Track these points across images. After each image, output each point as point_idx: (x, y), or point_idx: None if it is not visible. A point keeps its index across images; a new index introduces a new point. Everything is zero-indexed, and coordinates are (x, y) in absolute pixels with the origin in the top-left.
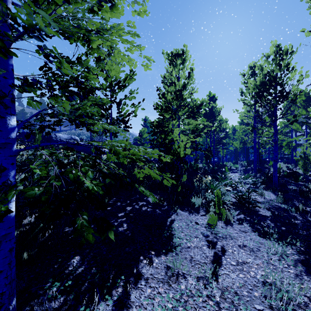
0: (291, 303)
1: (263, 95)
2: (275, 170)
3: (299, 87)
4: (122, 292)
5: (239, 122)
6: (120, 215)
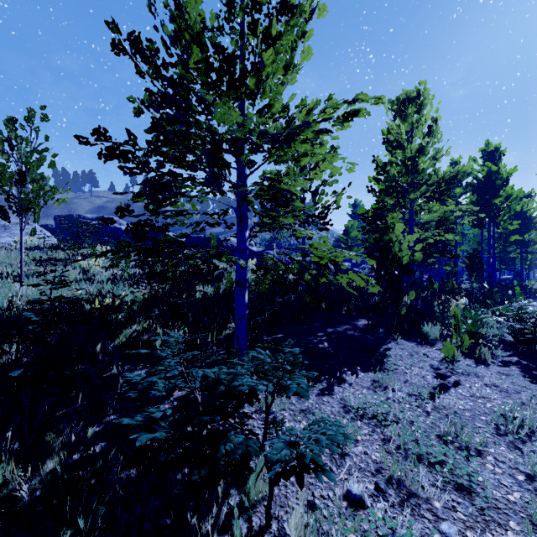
0: (525, 428)
1: None
2: None
3: None
4: (326, 384)
5: None
6: (319, 334)
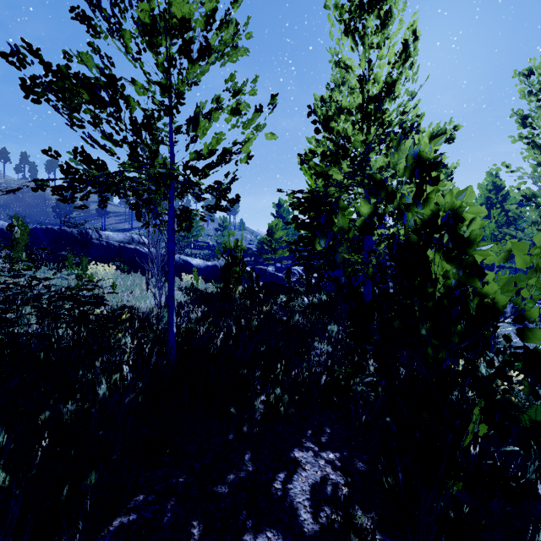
0: None
1: None
2: None
3: None
4: None
5: (482, 202)
6: None
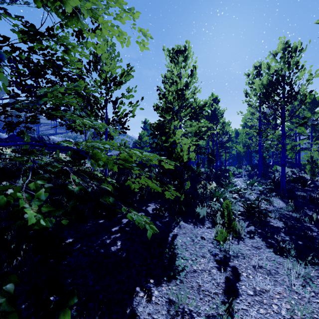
0: None
1: (270, 96)
2: (283, 176)
3: (308, 87)
4: None
5: (242, 125)
6: (114, 229)
